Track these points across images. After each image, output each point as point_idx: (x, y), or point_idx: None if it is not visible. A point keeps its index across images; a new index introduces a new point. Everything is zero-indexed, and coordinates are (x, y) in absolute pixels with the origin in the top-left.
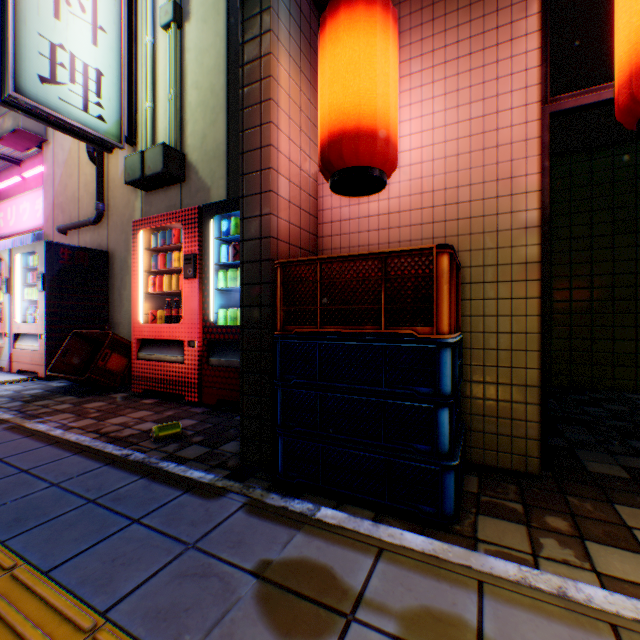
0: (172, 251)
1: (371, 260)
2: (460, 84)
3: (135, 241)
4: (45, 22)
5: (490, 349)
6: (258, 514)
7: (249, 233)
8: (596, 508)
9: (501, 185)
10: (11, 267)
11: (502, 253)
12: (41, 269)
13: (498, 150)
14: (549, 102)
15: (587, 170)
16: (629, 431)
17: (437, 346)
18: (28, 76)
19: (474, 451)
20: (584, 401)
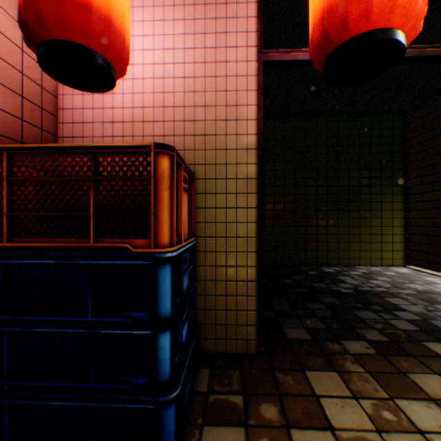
0: None
1: (80, 156)
2: (197, 14)
3: None
4: None
5: (221, 251)
6: None
7: None
8: (295, 380)
9: (230, 110)
10: None
11: (230, 169)
12: None
13: (227, 80)
14: (264, 53)
15: (283, 128)
16: (306, 296)
17: (154, 262)
18: None
19: (209, 342)
20: (282, 275)
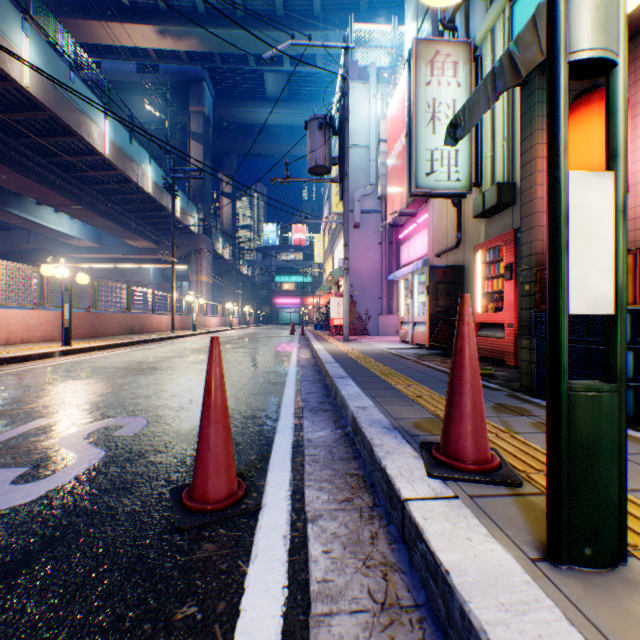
0: (499, 261)
1: None
2: None
3: (474, 259)
4: (427, 141)
5: None
6: (510, 397)
7: (523, 253)
8: None
9: None
10: (411, 283)
11: None
12: (425, 283)
13: None
14: None
15: None
16: None
17: None
18: (420, 177)
19: None
20: None
